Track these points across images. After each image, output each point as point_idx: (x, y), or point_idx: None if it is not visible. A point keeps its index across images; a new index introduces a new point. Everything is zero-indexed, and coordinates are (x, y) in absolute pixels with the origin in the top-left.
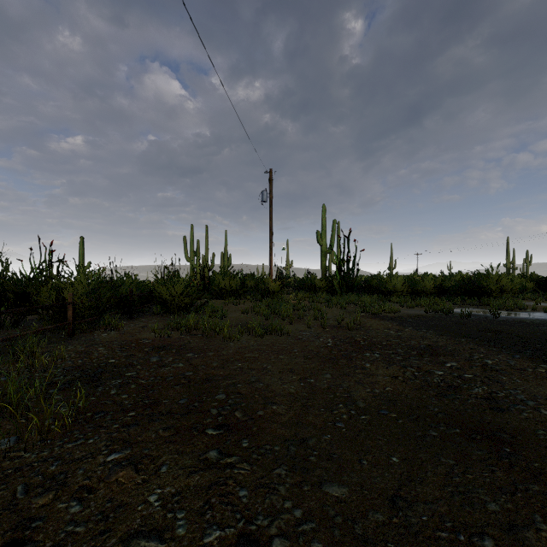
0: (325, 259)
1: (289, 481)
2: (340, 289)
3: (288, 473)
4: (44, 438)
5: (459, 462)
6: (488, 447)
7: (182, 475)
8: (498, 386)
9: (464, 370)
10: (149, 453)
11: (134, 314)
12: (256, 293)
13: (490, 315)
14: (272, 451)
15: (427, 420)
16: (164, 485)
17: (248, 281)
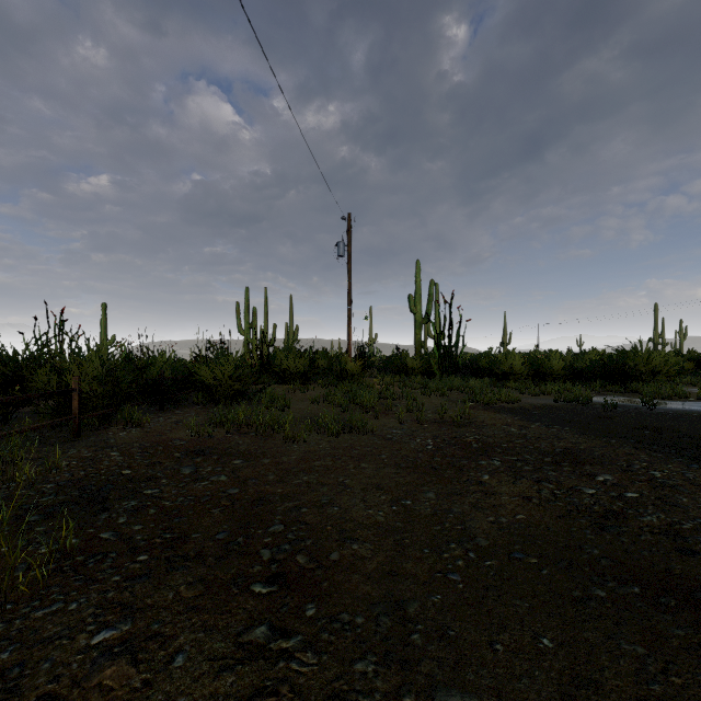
0: (419, 331)
1: (380, 686)
2: (440, 370)
3: (378, 670)
4: (1, 603)
5: (652, 651)
6: (692, 621)
7: (207, 674)
8: (680, 513)
9: (624, 487)
10: (160, 629)
11: (168, 403)
12: (330, 376)
13: (641, 406)
14: (352, 626)
15: (586, 569)
16: (176, 693)
17: (319, 360)
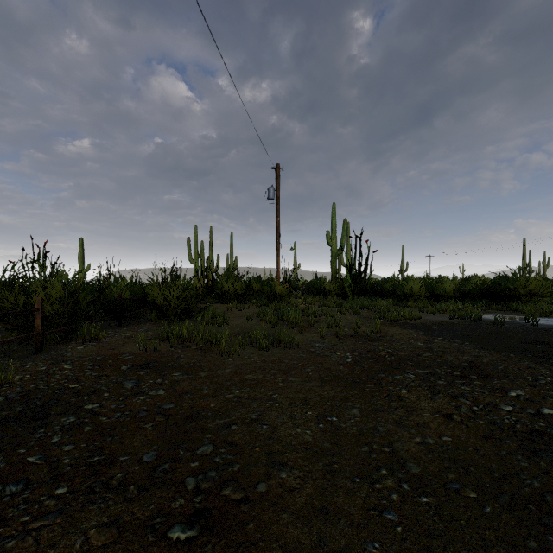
0: (335, 261)
1: None
2: (351, 292)
3: None
4: None
5: None
6: None
7: None
8: None
9: (538, 403)
10: None
11: (127, 320)
12: (262, 297)
13: (525, 323)
14: None
15: (532, 507)
16: None
17: (254, 284)
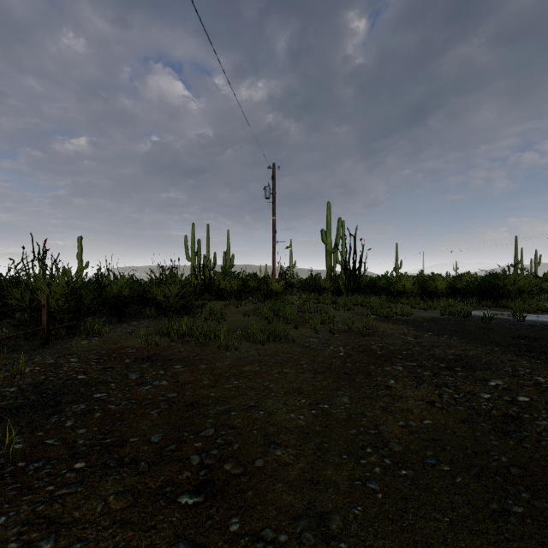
0: (330, 258)
1: None
2: (346, 289)
3: None
4: None
5: None
6: None
7: None
8: None
9: (515, 391)
10: None
11: (127, 316)
12: (259, 294)
13: (512, 319)
14: (275, 545)
15: (497, 477)
16: None
17: (250, 281)
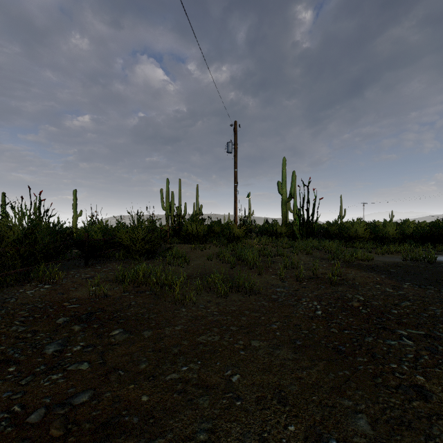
0: (285, 207)
1: None
2: (300, 234)
3: None
4: None
5: None
6: None
7: None
8: None
9: None
10: None
11: (100, 258)
12: (222, 238)
13: None
14: None
15: None
16: None
17: (215, 227)
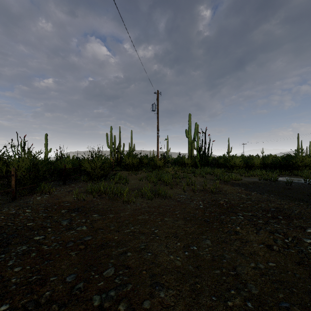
0: (190, 146)
1: None
2: (200, 164)
3: None
4: None
5: None
6: None
7: None
8: None
9: None
10: None
11: (70, 180)
12: (149, 167)
13: (304, 182)
14: None
15: None
16: None
17: (144, 160)
